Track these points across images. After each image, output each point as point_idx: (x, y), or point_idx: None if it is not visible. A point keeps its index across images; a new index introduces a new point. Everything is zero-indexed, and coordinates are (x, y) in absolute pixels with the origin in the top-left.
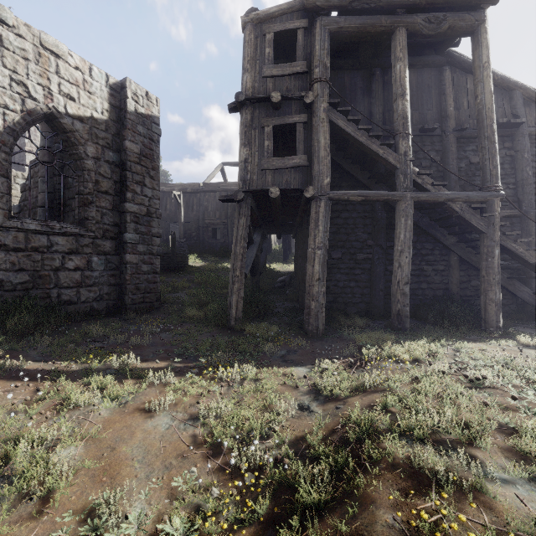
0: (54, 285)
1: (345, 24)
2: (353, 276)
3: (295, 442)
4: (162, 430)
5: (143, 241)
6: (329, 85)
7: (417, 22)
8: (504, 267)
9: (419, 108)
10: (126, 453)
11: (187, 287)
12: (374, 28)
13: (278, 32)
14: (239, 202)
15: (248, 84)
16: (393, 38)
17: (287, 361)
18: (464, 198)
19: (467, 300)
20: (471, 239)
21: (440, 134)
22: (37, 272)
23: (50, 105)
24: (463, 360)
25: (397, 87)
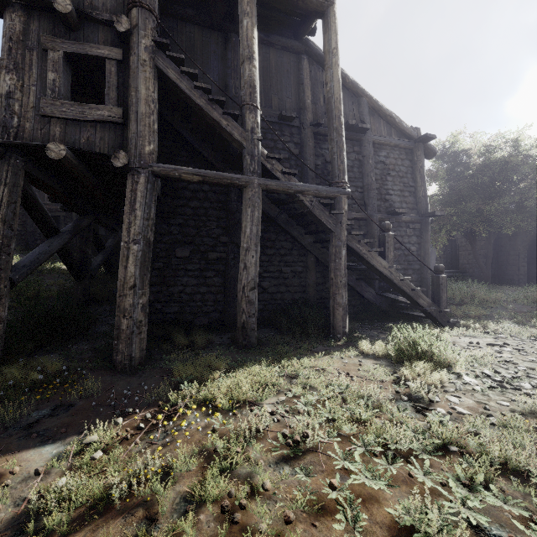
0: None
1: None
2: (204, 280)
3: None
4: None
5: None
6: (156, 17)
7: None
8: (353, 269)
9: (278, 93)
10: None
11: None
12: None
13: None
14: None
15: None
16: None
17: (31, 435)
18: (314, 192)
19: (323, 302)
20: (325, 238)
21: (298, 126)
22: None
23: None
24: (295, 394)
25: (244, 47)
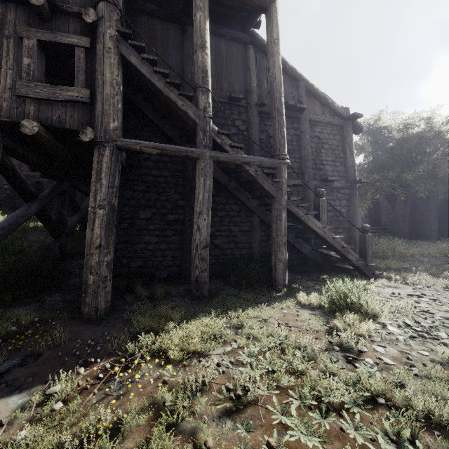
0: None
1: None
2: (163, 238)
3: None
4: None
5: None
6: (120, 10)
7: None
8: (292, 228)
9: (228, 77)
10: None
11: None
12: None
13: None
14: None
15: None
16: None
17: (0, 385)
18: (258, 163)
19: (266, 257)
20: (268, 202)
21: (245, 105)
22: None
23: None
24: (240, 345)
25: (197, 37)
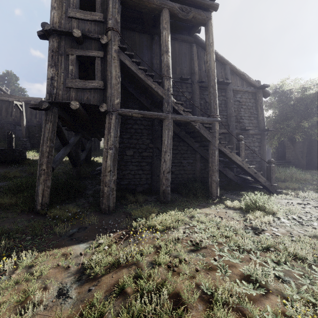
0: None
1: None
2: (140, 167)
3: None
4: None
5: None
6: (119, 34)
7: (175, 8)
8: (221, 161)
9: (180, 65)
10: None
11: (18, 176)
12: (150, 3)
13: None
14: (45, 110)
15: (55, 18)
16: (161, 14)
17: (73, 239)
18: (200, 121)
19: (204, 179)
20: (206, 145)
21: (191, 83)
22: None
23: None
24: (194, 225)
25: (163, 46)
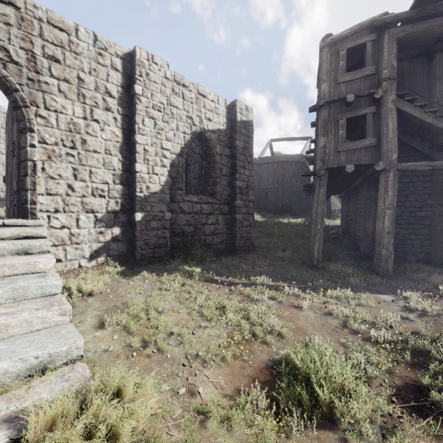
0: (202, 233)
1: (412, 31)
2: (412, 230)
3: (409, 334)
4: (314, 317)
5: (244, 205)
6: (396, 80)
7: None
8: None
9: None
10: (302, 324)
11: (260, 236)
12: (441, 27)
13: (350, 48)
14: (319, 176)
15: (325, 91)
16: None
17: (372, 290)
18: None
19: None
20: None
21: None
22: (196, 226)
23: (201, 127)
24: None
25: None
